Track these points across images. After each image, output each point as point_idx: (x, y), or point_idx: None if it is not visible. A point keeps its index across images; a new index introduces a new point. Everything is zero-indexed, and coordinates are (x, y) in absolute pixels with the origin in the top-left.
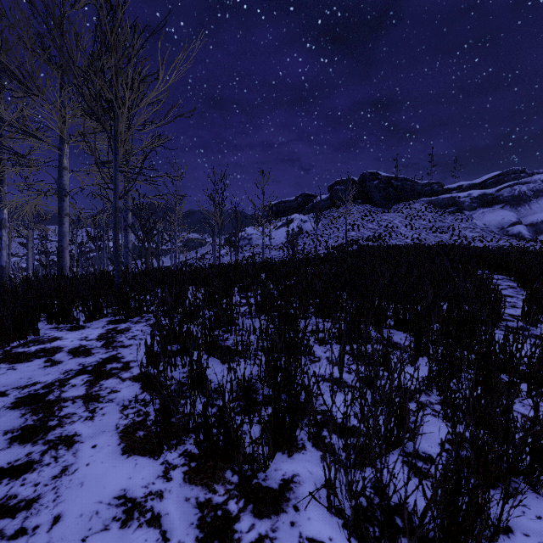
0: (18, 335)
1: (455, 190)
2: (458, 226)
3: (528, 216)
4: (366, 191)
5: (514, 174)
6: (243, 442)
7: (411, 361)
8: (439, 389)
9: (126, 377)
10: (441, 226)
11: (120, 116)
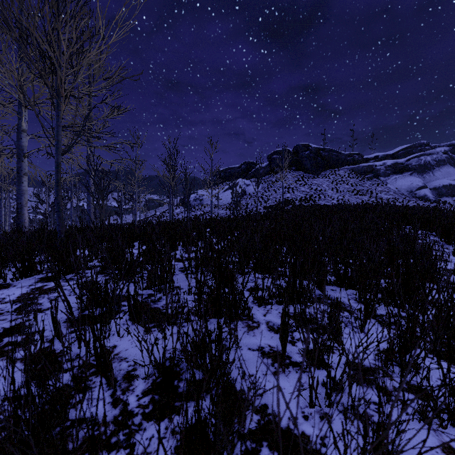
0: None
1: (372, 160)
2: (375, 189)
3: (432, 182)
4: (299, 160)
5: (420, 147)
6: None
7: (360, 327)
8: (403, 368)
9: (19, 356)
10: (361, 189)
11: (59, 70)
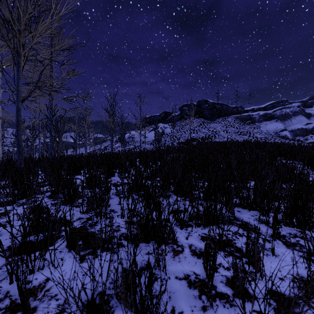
0: None
1: (250, 111)
2: (252, 131)
3: (290, 126)
4: (201, 110)
5: (282, 102)
6: None
7: (272, 251)
8: None
9: None
10: (243, 131)
11: (17, 33)
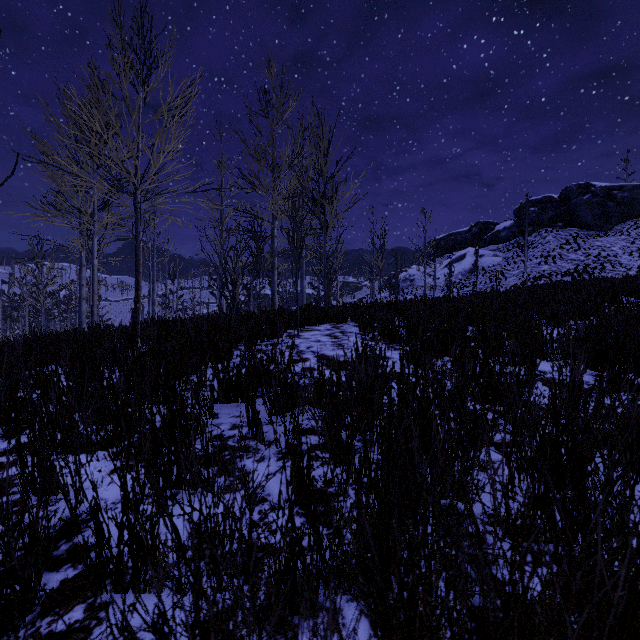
0: (296, 327)
1: None
2: None
3: None
4: (571, 210)
5: None
6: (397, 336)
7: None
8: None
9: (353, 333)
10: None
11: (330, 215)
